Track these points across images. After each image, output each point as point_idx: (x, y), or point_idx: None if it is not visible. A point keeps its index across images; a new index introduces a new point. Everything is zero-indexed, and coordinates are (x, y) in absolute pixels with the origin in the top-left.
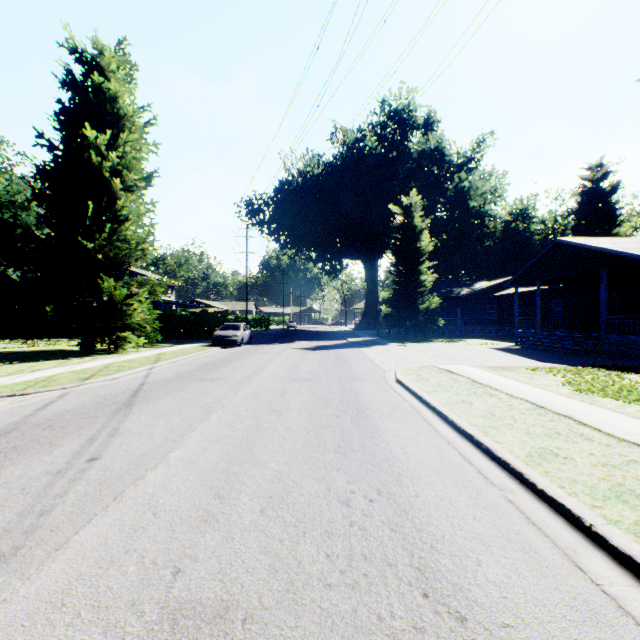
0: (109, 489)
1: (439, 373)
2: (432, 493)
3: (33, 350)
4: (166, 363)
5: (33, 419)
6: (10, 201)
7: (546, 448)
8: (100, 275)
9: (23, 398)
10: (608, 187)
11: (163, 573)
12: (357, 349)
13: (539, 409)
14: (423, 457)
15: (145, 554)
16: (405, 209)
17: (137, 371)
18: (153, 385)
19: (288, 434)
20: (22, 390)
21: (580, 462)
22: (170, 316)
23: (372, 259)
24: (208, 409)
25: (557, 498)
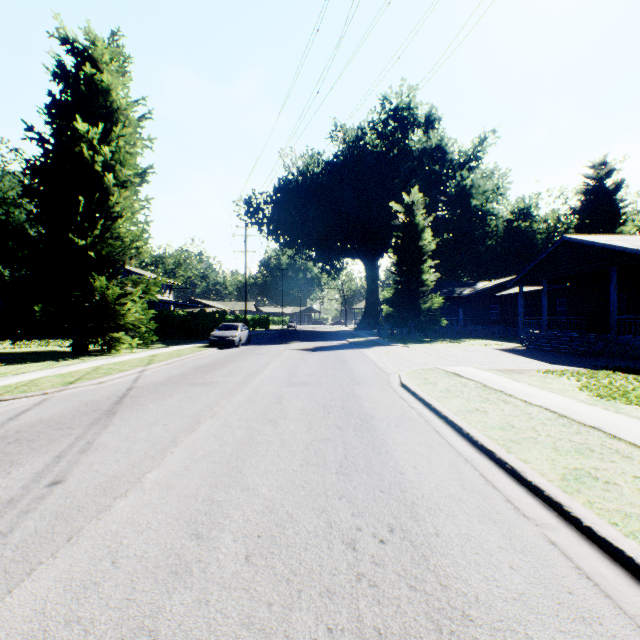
0: (65, 525)
1: (446, 376)
2: (455, 530)
3: (24, 351)
4: (159, 365)
5: (0, 431)
6: (2, 198)
7: (582, 469)
8: (92, 274)
9: None
10: (612, 185)
11: None
12: (358, 350)
13: (562, 419)
14: (439, 480)
15: (90, 628)
16: (407, 207)
17: (127, 374)
18: (141, 390)
19: (284, 449)
20: None
21: (626, 488)
22: (167, 316)
23: (373, 258)
24: (197, 418)
25: (612, 541)
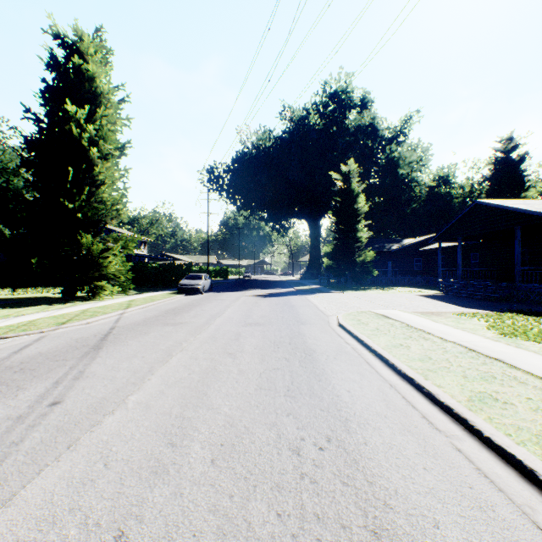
0: (65, 436)
1: (376, 318)
2: (380, 440)
3: (22, 297)
4: (136, 309)
5: (7, 362)
6: (3, 168)
7: (485, 392)
8: (80, 232)
9: (3, 341)
10: (517, 157)
11: (105, 538)
12: (303, 296)
13: (471, 352)
14: (368, 401)
15: (89, 514)
16: (344, 175)
17: (109, 316)
18: (122, 329)
19: (241, 377)
20: (3, 334)
21: (520, 407)
22: (142, 267)
23: (315, 219)
24: (169, 352)
25: (506, 448)
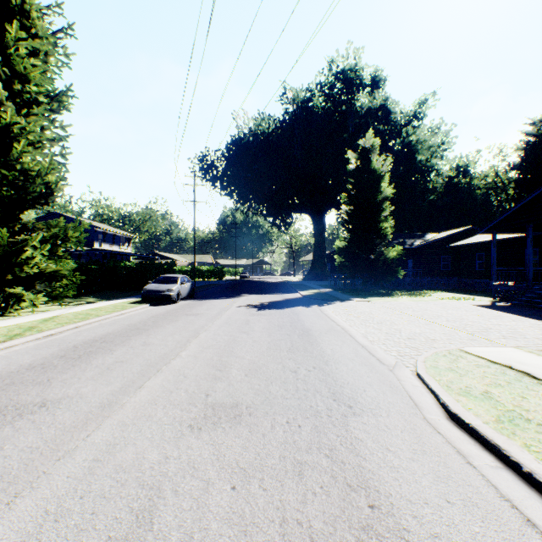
0: None
1: (522, 385)
2: None
3: None
4: (26, 340)
5: None
6: None
7: None
8: None
9: None
10: None
11: None
12: (316, 308)
13: None
14: None
15: None
16: (362, 152)
17: None
18: None
19: None
20: None
21: None
22: (114, 267)
23: (320, 213)
24: None
25: None
